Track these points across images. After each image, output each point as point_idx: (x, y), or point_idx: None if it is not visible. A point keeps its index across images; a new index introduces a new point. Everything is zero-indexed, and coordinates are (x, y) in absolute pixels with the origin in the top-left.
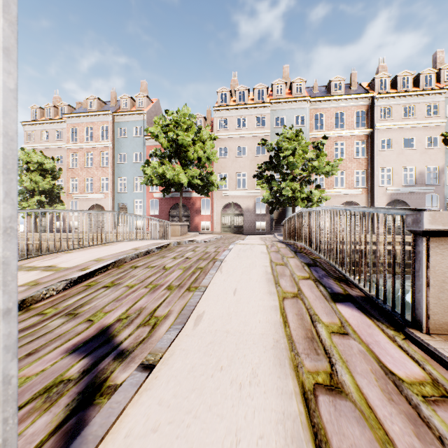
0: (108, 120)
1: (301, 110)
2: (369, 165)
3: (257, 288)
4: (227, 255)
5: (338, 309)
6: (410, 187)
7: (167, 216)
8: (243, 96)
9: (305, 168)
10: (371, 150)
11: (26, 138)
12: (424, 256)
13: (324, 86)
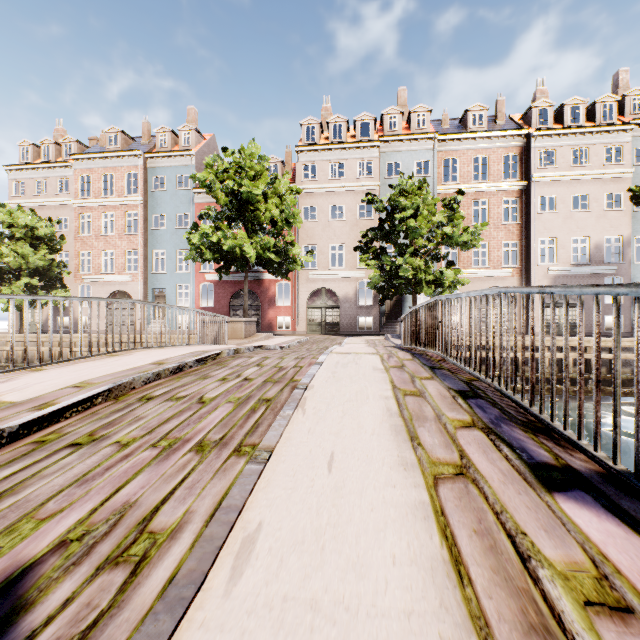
0: (137, 164)
1: (424, 153)
2: (524, 234)
3: (377, 452)
4: (316, 374)
5: (565, 512)
6: (582, 266)
7: (227, 309)
8: (340, 131)
9: (432, 237)
10: (526, 212)
11: (13, 190)
12: None
13: (457, 119)
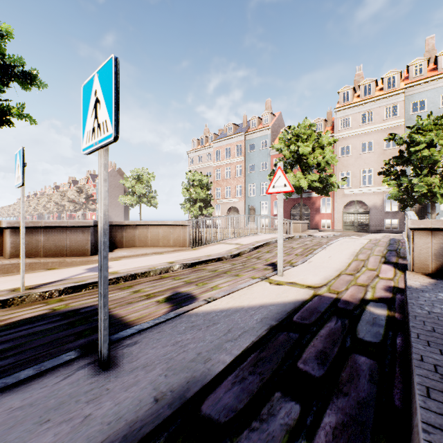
0: (241, 139)
1: None
2: None
3: (343, 257)
4: (333, 243)
5: (381, 265)
6: None
7: (288, 215)
8: (369, 89)
9: None
10: None
11: (189, 162)
12: (411, 239)
13: None
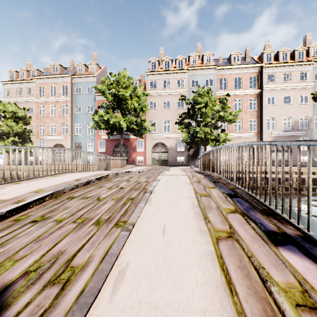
0: (67, 81)
1: (210, 76)
2: (259, 116)
3: (187, 225)
4: (156, 185)
5: (284, 256)
6: (288, 131)
7: (112, 153)
8: (168, 64)
9: (214, 117)
10: (260, 105)
11: (5, 94)
12: None
13: (226, 58)
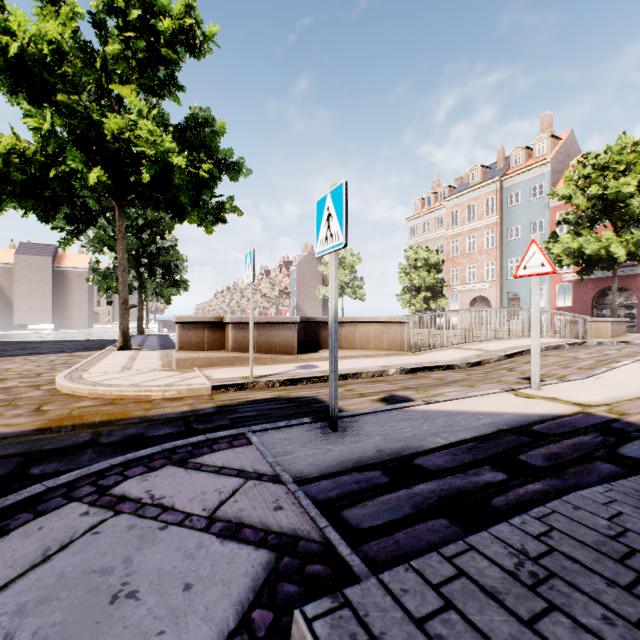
0: (493, 189)
1: None
2: None
3: None
4: None
5: None
6: None
7: (588, 308)
8: None
9: None
10: None
11: (409, 233)
12: None
13: None
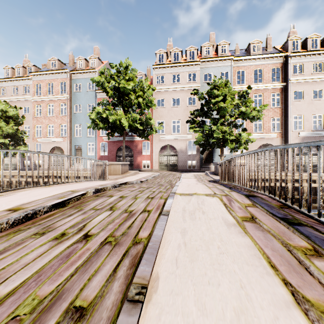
0: (66, 77)
1: (226, 68)
2: (283, 113)
3: None
4: (162, 236)
5: None
6: (319, 131)
7: (114, 156)
8: (177, 56)
9: (232, 114)
10: (285, 100)
11: (0, 92)
12: None
13: (243, 49)
